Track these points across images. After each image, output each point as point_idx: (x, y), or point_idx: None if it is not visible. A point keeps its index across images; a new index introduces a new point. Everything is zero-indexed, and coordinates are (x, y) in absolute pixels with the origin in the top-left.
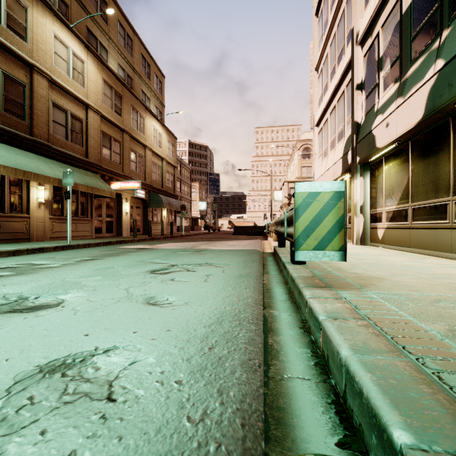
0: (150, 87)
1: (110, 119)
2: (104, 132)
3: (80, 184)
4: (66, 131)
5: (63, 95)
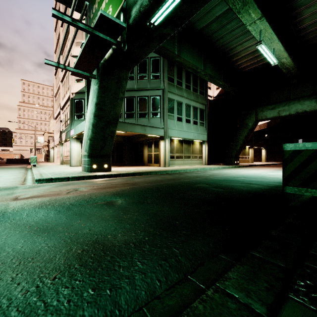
0: None
1: None
2: None
3: None
4: None
5: None
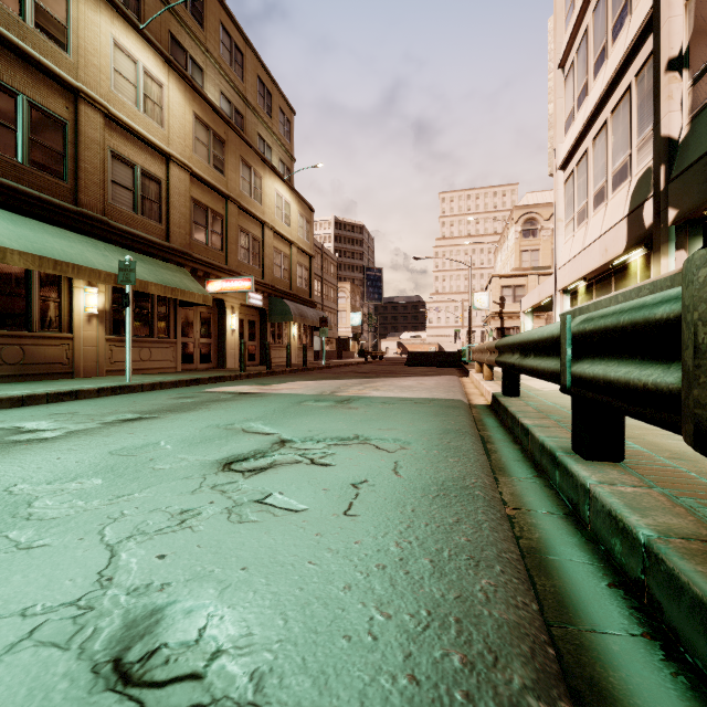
0: (272, 129)
1: (205, 178)
2: (196, 199)
3: (152, 282)
4: (134, 198)
5: (128, 140)
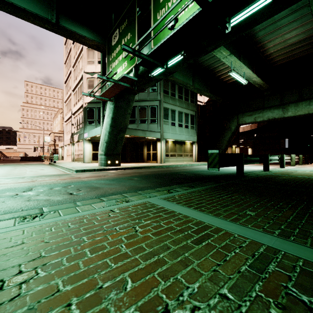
0: None
1: None
2: None
3: None
4: None
5: None
